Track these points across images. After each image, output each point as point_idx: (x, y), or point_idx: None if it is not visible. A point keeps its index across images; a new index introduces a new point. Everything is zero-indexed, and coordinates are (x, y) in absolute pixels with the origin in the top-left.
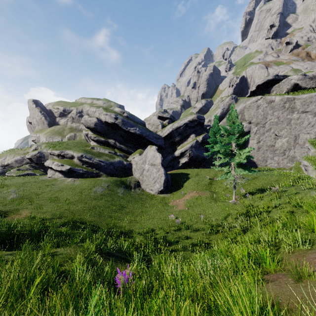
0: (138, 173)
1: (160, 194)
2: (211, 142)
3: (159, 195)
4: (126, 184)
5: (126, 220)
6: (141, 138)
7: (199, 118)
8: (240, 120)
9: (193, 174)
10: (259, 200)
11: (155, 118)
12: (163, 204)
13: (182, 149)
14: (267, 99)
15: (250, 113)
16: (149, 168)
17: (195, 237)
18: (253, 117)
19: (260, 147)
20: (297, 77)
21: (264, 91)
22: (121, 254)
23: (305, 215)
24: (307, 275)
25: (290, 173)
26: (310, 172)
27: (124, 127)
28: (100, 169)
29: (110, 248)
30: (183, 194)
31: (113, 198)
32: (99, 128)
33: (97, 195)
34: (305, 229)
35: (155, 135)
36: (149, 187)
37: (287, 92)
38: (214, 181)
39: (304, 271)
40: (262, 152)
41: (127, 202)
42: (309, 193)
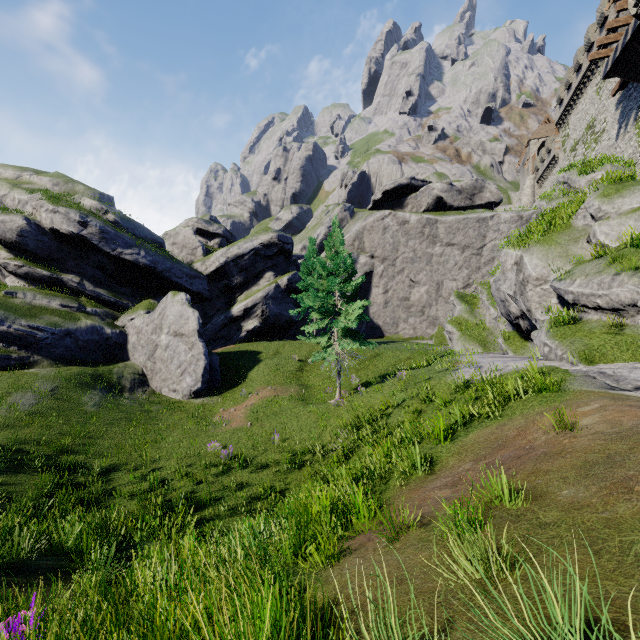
0: (143, 355)
1: (194, 398)
2: (304, 289)
3: (193, 402)
4: (108, 381)
5: (98, 470)
6: (153, 275)
7: (283, 241)
8: (358, 250)
9: (269, 352)
10: (377, 396)
11: (189, 232)
12: (198, 420)
13: (247, 301)
14: (399, 218)
15: (372, 240)
16: (171, 343)
17: (258, 482)
18: (378, 247)
19: (388, 301)
20: (442, 186)
21: (395, 202)
22: (56, 559)
23: (436, 414)
24: (410, 525)
25: (429, 345)
26: (455, 343)
27: (106, 247)
28: (35, 347)
29: (32, 550)
30: (246, 395)
31: (68, 419)
32: (33, 244)
33: (17, 416)
34: (432, 439)
35: (188, 270)
36: (170, 386)
37: (428, 209)
38: (307, 366)
39: (409, 519)
40: (392, 309)
41: (106, 425)
42: (444, 378)
